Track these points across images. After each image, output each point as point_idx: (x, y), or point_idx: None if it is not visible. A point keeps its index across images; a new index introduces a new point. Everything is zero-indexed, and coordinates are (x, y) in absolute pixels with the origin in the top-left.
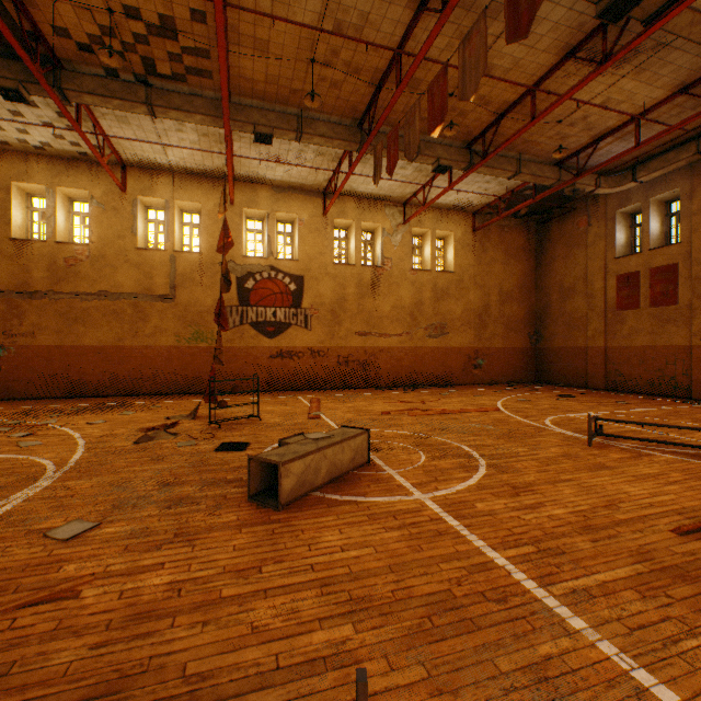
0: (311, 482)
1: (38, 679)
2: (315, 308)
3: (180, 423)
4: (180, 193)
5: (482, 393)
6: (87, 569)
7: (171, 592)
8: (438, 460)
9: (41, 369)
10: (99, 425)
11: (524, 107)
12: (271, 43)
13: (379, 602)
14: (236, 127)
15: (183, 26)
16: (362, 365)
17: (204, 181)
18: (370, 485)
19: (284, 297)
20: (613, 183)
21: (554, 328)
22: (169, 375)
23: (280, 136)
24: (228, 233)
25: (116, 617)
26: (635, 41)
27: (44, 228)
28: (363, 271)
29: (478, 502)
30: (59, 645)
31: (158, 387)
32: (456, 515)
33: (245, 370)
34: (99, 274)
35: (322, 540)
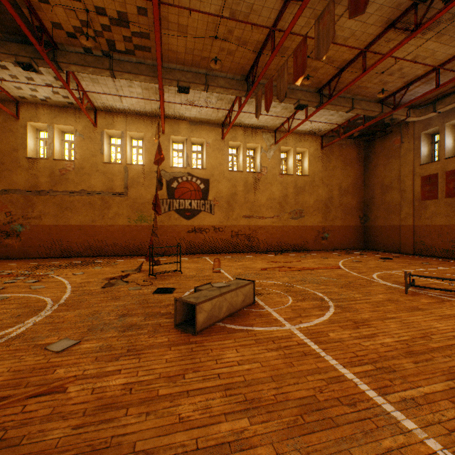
0: (216, 316)
1: (39, 449)
2: (217, 200)
3: (130, 274)
4: (130, 127)
5: (328, 256)
6: (71, 372)
7: (125, 390)
8: (301, 302)
9: (45, 239)
10: (80, 275)
11: (357, 64)
12: (188, 27)
13: (265, 403)
14: (166, 83)
15: (132, 18)
16: (247, 237)
17: (145, 119)
18: (256, 319)
19: (196, 193)
20: (419, 113)
21: (377, 212)
22: (123, 243)
23: (194, 88)
24: (161, 152)
25: (89, 406)
26: (438, 14)
27: (47, 150)
28: (248, 175)
29: (330, 332)
30: (53, 425)
31: (116, 251)
32: (315, 341)
33: (172, 240)
34: (80, 179)
35: (225, 357)
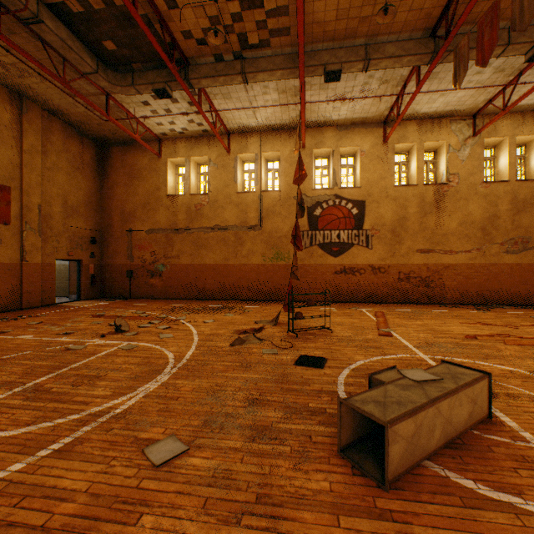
0: (422, 447)
1: None
2: (376, 228)
3: (264, 328)
4: (265, 146)
5: None
6: (160, 532)
7: None
8: None
9: (182, 280)
10: (209, 324)
11: None
12: None
13: None
14: (308, 73)
15: None
16: (423, 281)
17: (282, 133)
18: (518, 470)
19: (346, 221)
20: None
21: None
22: (257, 286)
23: (348, 70)
24: (302, 167)
25: None
26: None
27: (184, 186)
28: (424, 190)
29: None
30: None
31: (250, 294)
32: None
33: (314, 284)
34: (214, 213)
35: None
